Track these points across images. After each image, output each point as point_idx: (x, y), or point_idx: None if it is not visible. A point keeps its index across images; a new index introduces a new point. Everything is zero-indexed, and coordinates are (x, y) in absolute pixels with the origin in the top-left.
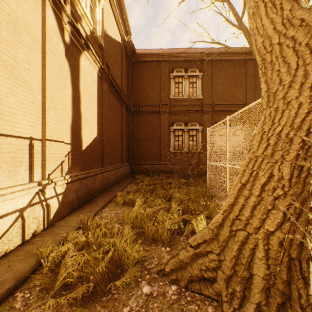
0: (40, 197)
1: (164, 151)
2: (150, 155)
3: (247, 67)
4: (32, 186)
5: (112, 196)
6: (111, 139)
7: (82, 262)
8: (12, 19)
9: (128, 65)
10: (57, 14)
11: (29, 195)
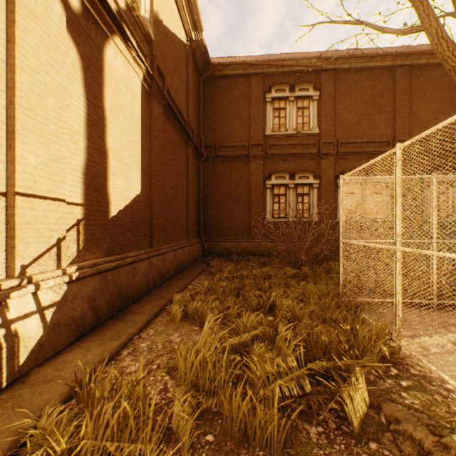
0: None
1: (255, 221)
2: (233, 227)
3: (396, 79)
4: None
5: (165, 301)
6: (169, 200)
7: None
8: None
9: (199, 83)
10: None
11: None
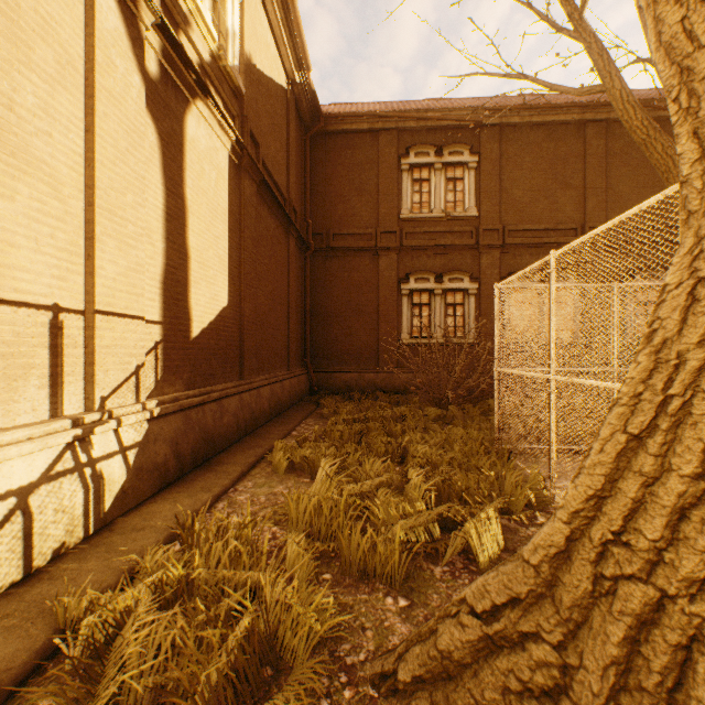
0: (76, 455)
1: (386, 342)
2: (354, 351)
3: (588, 140)
4: (57, 429)
5: (263, 450)
6: (264, 313)
7: (166, 645)
8: (2, 2)
9: (304, 142)
10: (125, 3)
11: (45, 451)
